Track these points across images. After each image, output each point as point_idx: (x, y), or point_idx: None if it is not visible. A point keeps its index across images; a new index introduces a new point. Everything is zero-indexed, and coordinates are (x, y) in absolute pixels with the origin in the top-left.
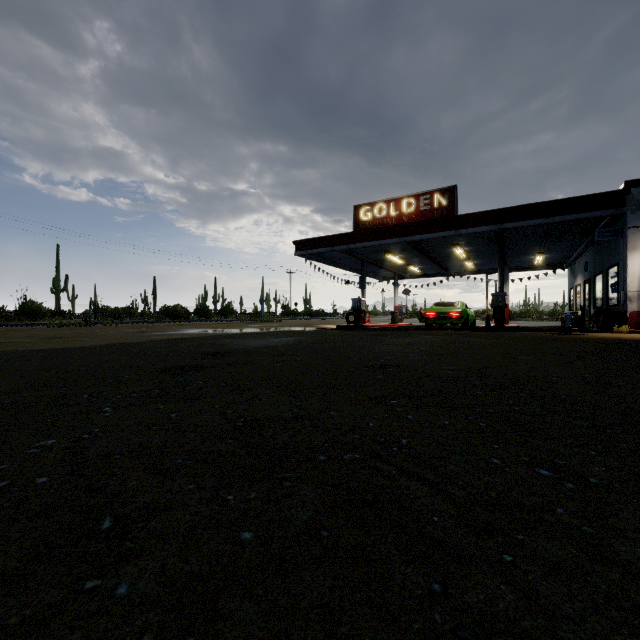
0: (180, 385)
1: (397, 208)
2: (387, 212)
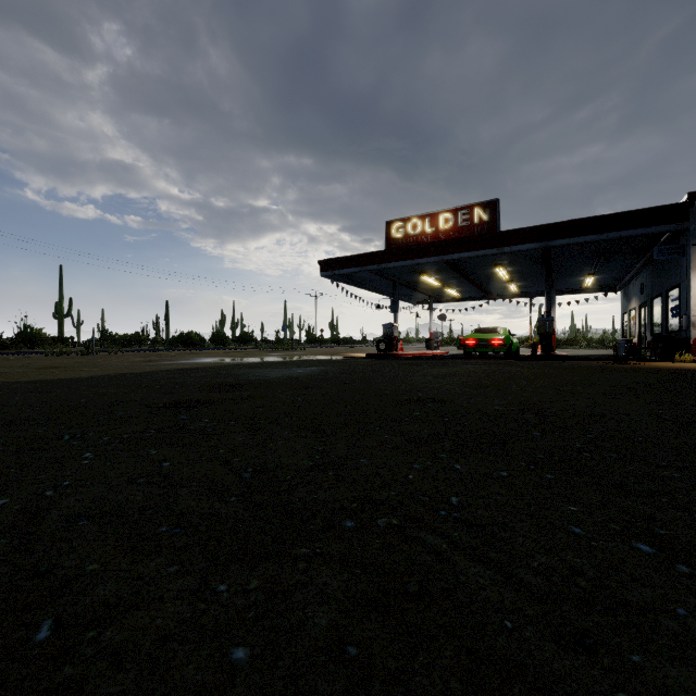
0: (182, 424)
1: (433, 224)
2: (422, 228)
